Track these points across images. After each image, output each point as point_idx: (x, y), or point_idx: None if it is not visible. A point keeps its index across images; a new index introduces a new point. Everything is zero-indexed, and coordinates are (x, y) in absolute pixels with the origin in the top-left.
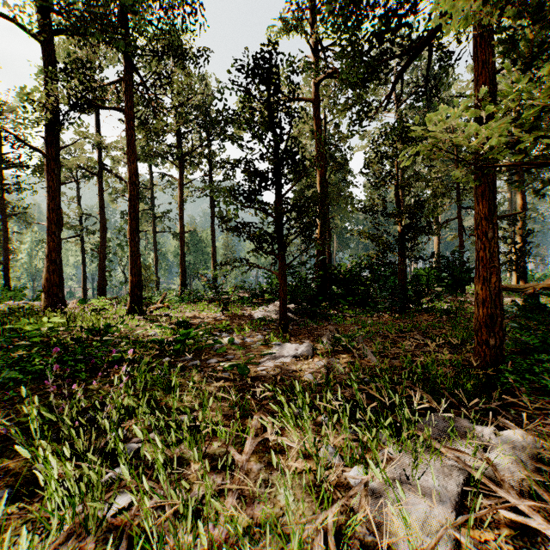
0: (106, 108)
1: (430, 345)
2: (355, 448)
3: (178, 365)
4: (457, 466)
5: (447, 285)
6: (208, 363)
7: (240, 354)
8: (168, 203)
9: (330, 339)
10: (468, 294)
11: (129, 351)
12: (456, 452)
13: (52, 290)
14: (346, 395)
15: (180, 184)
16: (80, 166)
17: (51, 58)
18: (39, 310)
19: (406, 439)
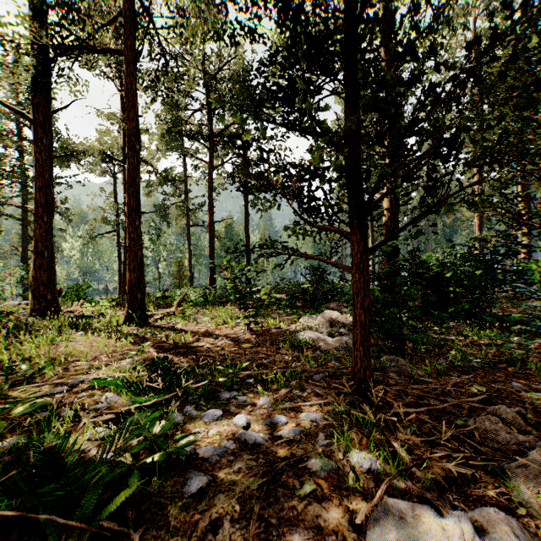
0: (100, 52)
1: None
2: None
3: None
4: None
5: None
6: None
7: None
8: (202, 195)
9: None
10: None
11: None
12: None
13: (39, 289)
14: None
15: (209, 167)
16: (102, 151)
17: None
18: None
19: None
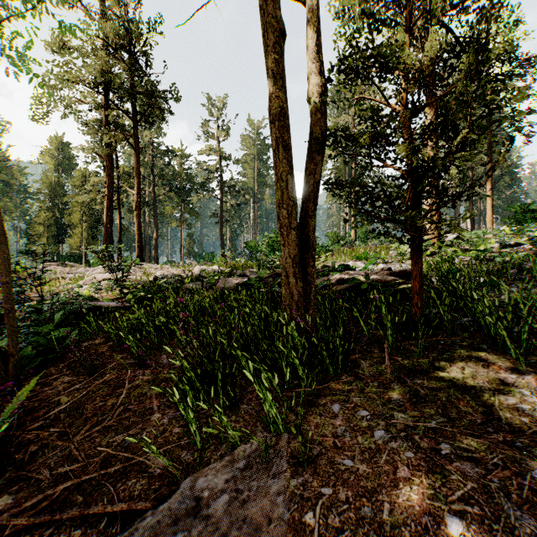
0: None
1: None
2: None
3: None
4: None
5: None
6: None
7: None
8: None
9: None
10: None
11: None
12: None
13: None
14: None
15: None
16: None
17: None
18: None
19: None
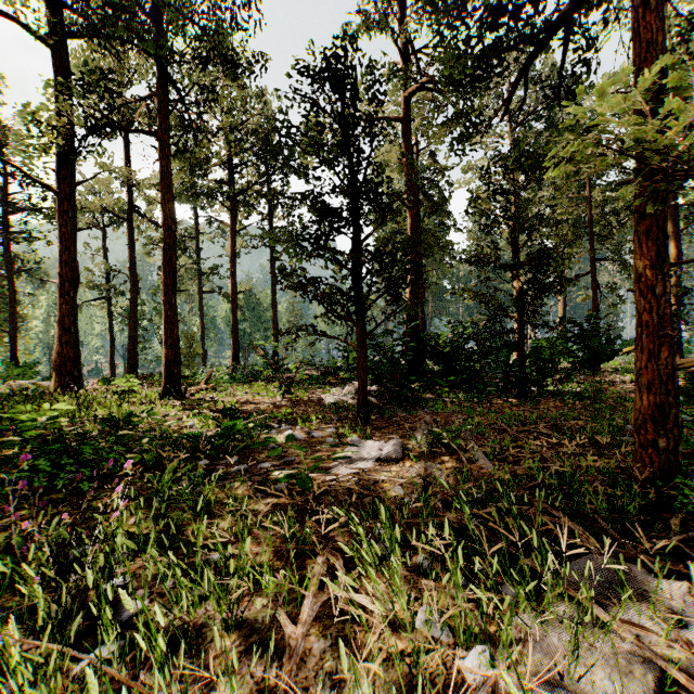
0: (135, 132)
1: (563, 444)
2: (471, 613)
3: (212, 475)
4: (639, 653)
5: (582, 361)
6: (259, 467)
7: (303, 455)
8: (218, 256)
9: (426, 435)
10: (606, 372)
11: (126, 464)
12: (635, 628)
13: (66, 366)
14: (453, 521)
15: (232, 231)
16: (104, 208)
17: (63, 67)
18: (46, 393)
19: (551, 603)
